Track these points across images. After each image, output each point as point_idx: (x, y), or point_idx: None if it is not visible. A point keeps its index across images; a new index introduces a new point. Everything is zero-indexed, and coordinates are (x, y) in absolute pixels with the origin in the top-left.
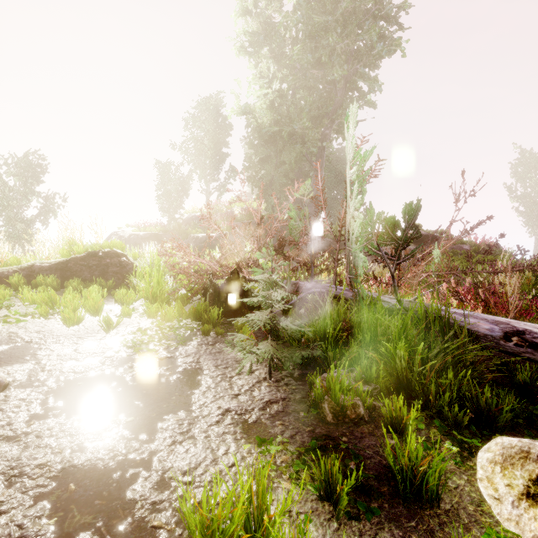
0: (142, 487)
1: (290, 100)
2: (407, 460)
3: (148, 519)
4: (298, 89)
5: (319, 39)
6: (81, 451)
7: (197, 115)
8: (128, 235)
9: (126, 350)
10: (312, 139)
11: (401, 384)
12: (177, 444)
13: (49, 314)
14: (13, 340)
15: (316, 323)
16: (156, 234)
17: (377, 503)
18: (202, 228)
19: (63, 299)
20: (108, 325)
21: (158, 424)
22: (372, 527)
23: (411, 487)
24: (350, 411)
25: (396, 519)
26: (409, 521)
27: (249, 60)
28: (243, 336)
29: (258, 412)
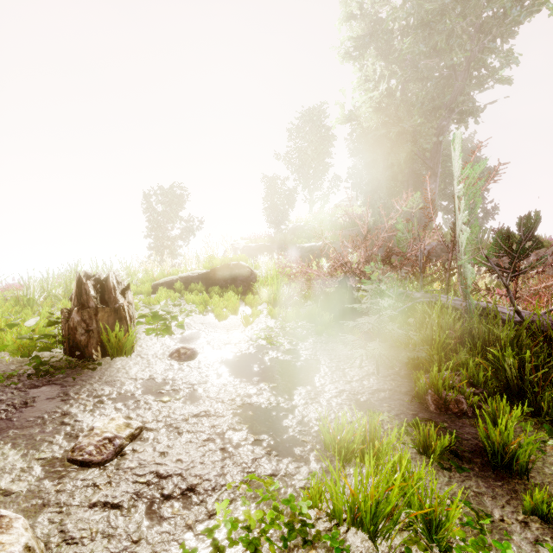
0: (291, 422)
1: (399, 98)
2: (498, 438)
3: (298, 437)
4: (408, 83)
5: (433, 25)
6: (250, 397)
7: (300, 128)
8: (242, 247)
9: (261, 341)
10: (425, 135)
11: (512, 392)
12: (309, 404)
13: (204, 312)
14: (189, 327)
15: (423, 330)
16: (265, 245)
17: (468, 466)
18: (306, 237)
19: (213, 301)
20: (246, 322)
21: (293, 391)
22: (461, 477)
23: (502, 461)
24: (452, 405)
25: (483, 478)
26: (496, 481)
27: (353, 64)
28: (353, 336)
29: (368, 395)
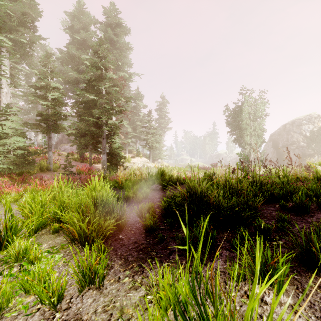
0: None
1: None
2: None
3: None
4: None
5: None
6: None
7: None
8: None
9: None
10: None
11: None
12: None
13: None
14: None
15: None
16: None
17: None
18: None
19: None
20: None
21: None
22: None
23: None
24: None
25: None
26: None
27: None
28: None
29: None
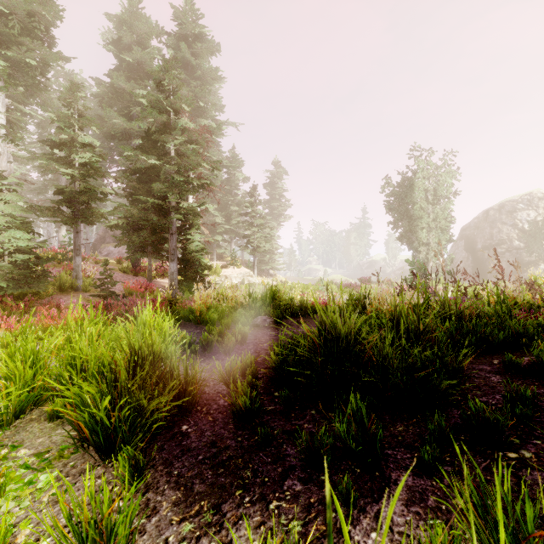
0: None
1: None
2: None
3: None
4: None
5: None
6: None
7: None
8: None
9: None
10: None
11: None
12: None
13: None
14: None
15: None
16: None
17: None
18: None
19: None
20: None
21: None
22: None
23: None
24: None
25: None
26: None
27: None
28: None
29: None
